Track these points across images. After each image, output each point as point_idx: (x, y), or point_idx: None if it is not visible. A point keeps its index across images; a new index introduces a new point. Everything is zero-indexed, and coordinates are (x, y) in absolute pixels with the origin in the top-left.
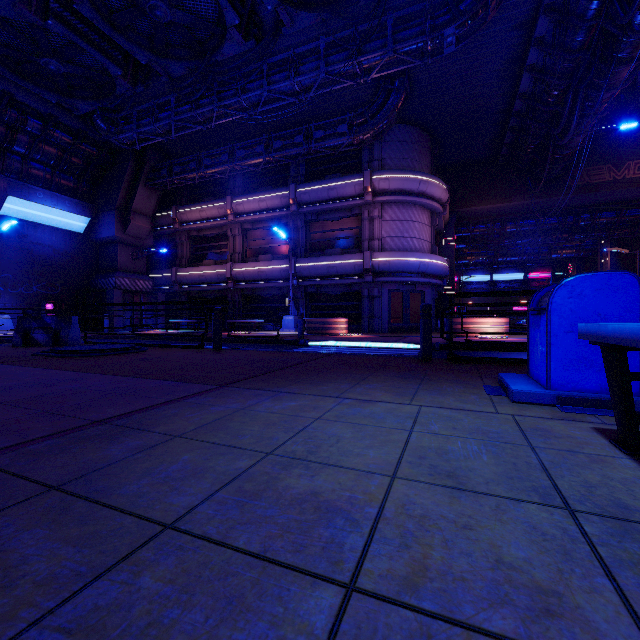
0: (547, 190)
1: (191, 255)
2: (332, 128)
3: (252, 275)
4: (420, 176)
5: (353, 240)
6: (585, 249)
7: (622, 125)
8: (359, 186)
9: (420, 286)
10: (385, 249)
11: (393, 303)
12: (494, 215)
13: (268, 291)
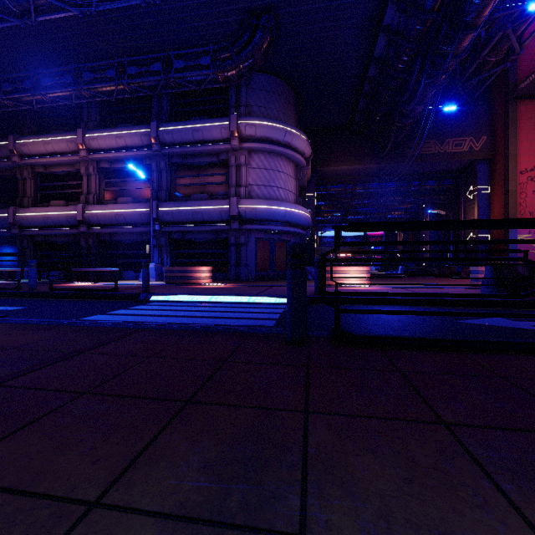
0: (389, 157)
1: (37, 194)
2: (194, 60)
3: (108, 218)
4: (286, 126)
5: (220, 186)
6: (411, 211)
7: (445, 107)
8: (225, 130)
9: (286, 235)
10: (252, 197)
11: (260, 251)
12: (347, 177)
13: (129, 237)
